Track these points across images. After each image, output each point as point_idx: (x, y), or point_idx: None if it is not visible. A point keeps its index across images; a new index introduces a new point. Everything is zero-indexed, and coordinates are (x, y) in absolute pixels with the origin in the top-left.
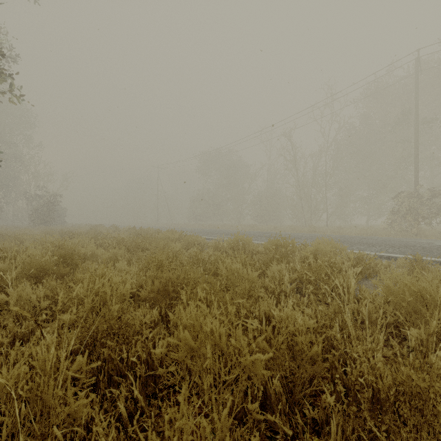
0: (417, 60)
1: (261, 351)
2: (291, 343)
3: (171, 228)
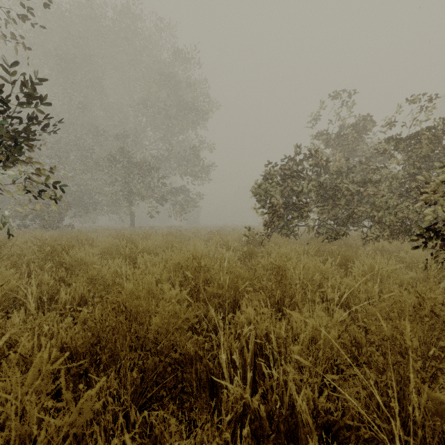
0: None
1: None
2: None
3: None
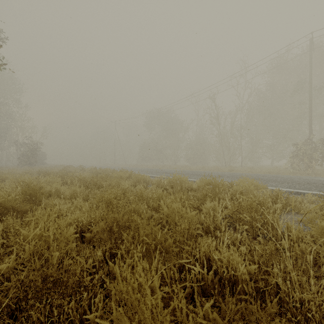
0: (311, 40)
1: (211, 323)
2: (245, 311)
3: (125, 168)
